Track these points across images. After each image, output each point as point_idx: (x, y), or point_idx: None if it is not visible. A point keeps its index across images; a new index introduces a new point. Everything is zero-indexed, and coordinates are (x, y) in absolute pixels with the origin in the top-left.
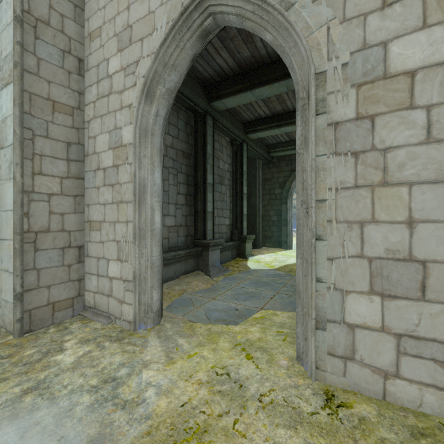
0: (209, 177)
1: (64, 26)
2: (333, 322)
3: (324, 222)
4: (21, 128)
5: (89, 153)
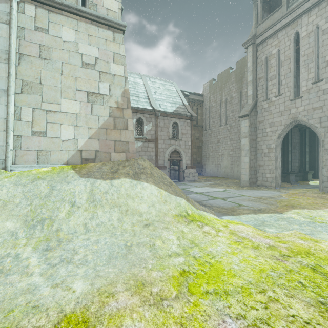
0: (289, 148)
1: (254, 122)
2: (325, 182)
3: (324, 165)
4: (249, 147)
5: (259, 149)
